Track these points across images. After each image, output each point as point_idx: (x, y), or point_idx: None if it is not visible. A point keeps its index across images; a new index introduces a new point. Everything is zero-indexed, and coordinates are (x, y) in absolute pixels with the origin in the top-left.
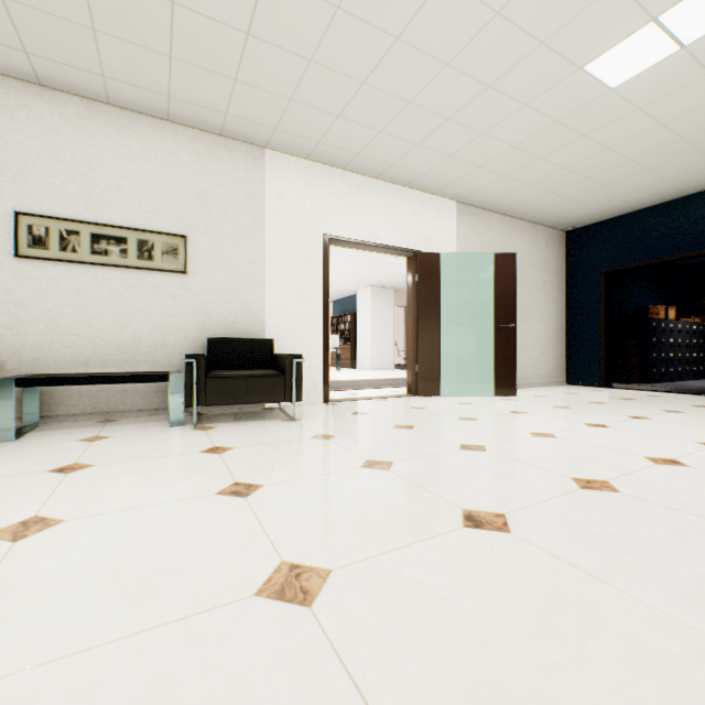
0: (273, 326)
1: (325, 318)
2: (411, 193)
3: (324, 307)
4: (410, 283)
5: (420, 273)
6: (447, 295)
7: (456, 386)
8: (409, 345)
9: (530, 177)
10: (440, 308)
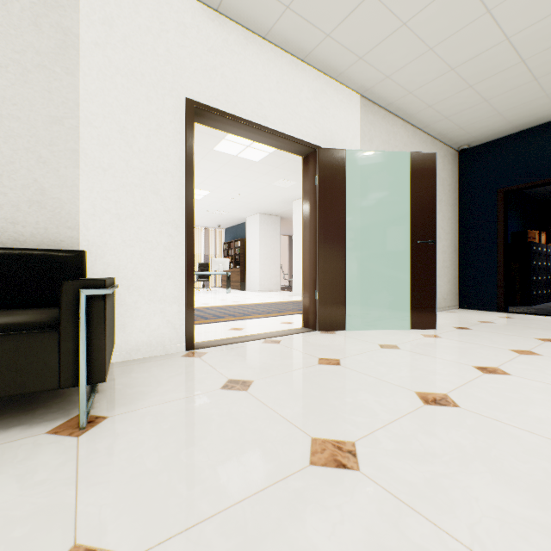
0: (96, 232)
1: (189, 224)
2: (309, 71)
3: (187, 208)
4: (307, 188)
5: (320, 174)
6: (350, 206)
7: (360, 315)
8: (305, 266)
9: (458, 55)
10: (345, 220)
